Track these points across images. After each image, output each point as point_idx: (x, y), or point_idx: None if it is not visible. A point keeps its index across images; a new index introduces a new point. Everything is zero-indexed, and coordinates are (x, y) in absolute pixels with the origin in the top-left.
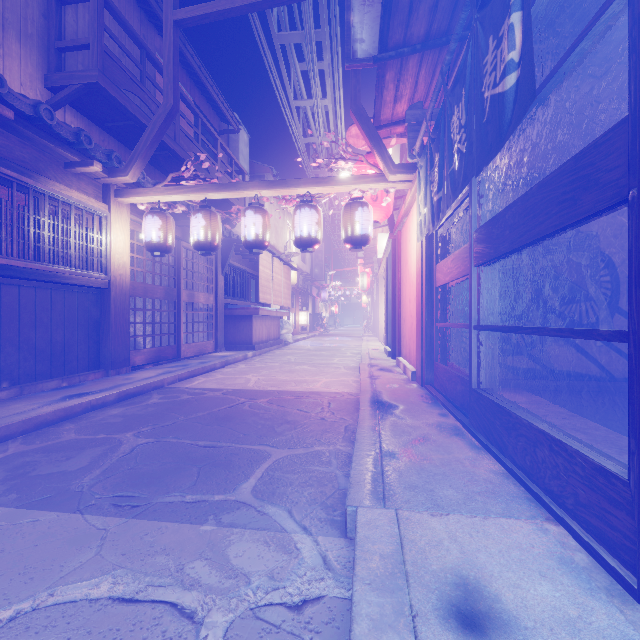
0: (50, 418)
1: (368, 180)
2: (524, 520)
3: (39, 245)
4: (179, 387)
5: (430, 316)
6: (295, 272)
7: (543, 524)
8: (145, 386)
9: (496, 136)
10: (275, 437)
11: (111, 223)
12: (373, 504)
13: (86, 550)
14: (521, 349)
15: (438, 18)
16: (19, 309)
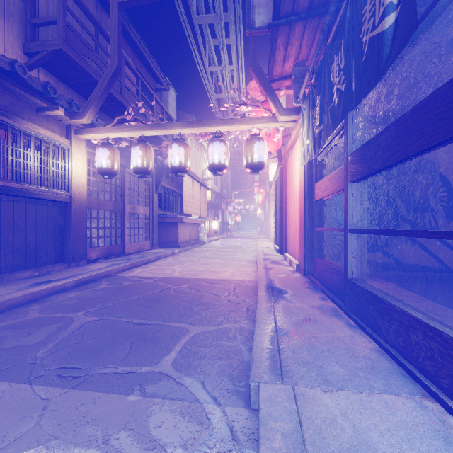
0: (21, 300)
1: (263, 121)
2: (404, 396)
3: (16, 169)
4: (122, 276)
5: (310, 222)
6: (209, 192)
7: (421, 401)
8: (97, 275)
9: (375, 70)
10: (193, 316)
11: (72, 154)
12: (273, 380)
13: (28, 420)
14: (379, 247)
15: None
16: (0, 217)
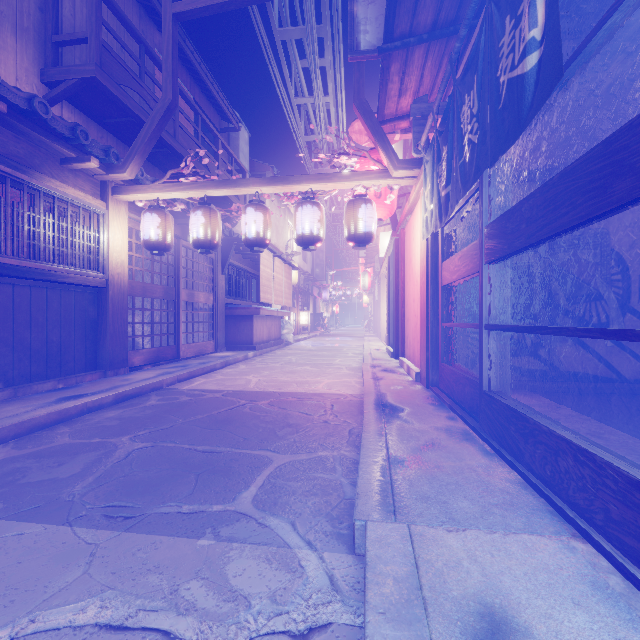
0: (44, 421)
1: (372, 176)
2: (548, 537)
3: (34, 243)
4: (178, 388)
5: (436, 316)
6: (296, 272)
7: (569, 541)
8: (143, 387)
9: (514, 122)
10: (277, 441)
11: (109, 221)
12: (383, 518)
13: (73, 568)
14: (529, 350)
15: (446, 6)
16: (13, 308)
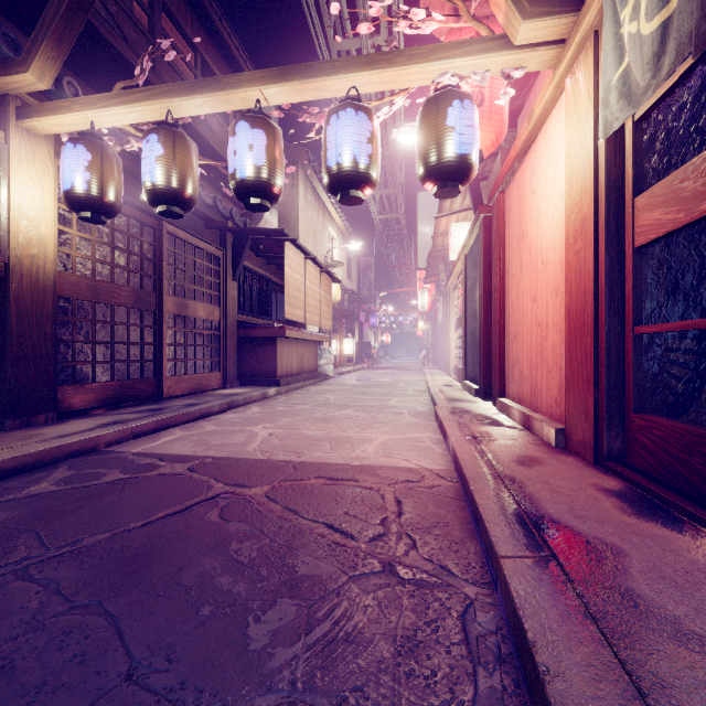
0: None
1: (471, 49)
2: None
3: None
4: (123, 451)
5: (617, 313)
6: (338, 287)
7: None
8: (46, 452)
9: None
10: (231, 695)
11: (9, 163)
12: None
13: None
14: None
15: None
16: None
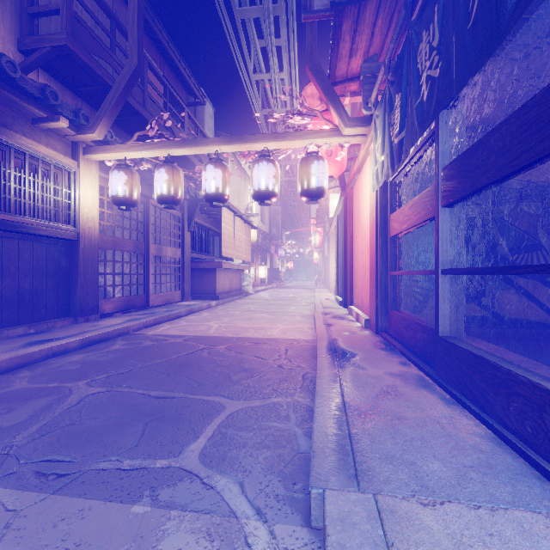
0: (6, 365)
1: (323, 135)
2: (546, 514)
3: (4, 196)
4: (143, 333)
5: (385, 265)
6: (255, 231)
7: None
8: (110, 333)
9: (491, 33)
10: (231, 386)
11: (80, 178)
12: (344, 485)
13: None
14: (473, 297)
15: None
16: None
